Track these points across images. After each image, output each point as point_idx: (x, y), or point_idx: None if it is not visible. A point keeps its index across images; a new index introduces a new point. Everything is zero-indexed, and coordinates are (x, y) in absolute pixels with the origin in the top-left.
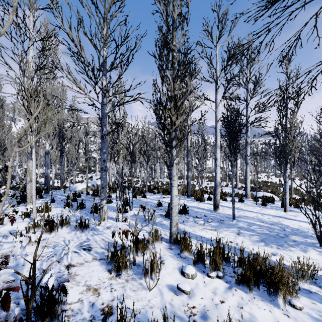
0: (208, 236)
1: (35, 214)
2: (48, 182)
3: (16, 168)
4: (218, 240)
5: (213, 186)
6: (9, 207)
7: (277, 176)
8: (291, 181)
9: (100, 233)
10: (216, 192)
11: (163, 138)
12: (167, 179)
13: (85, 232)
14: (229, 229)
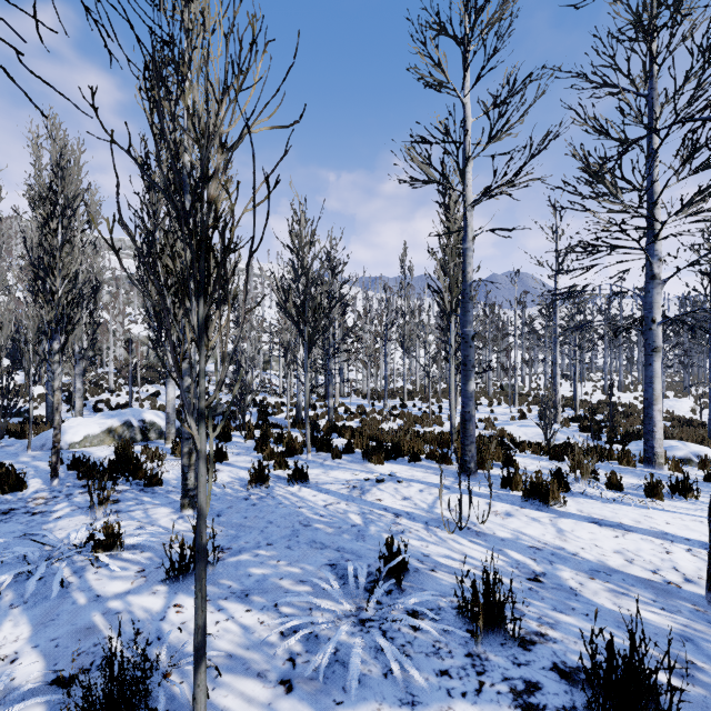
0: None
1: None
2: None
3: None
4: None
5: (490, 419)
6: None
7: (623, 390)
8: (710, 405)
9: None
10: None
11: None
12: (358, 398)
13: None
14: None
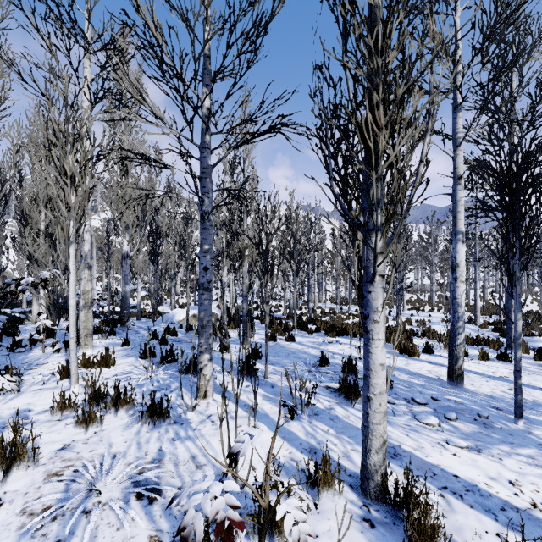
0: (465, 474)
1: (76, 374)
2: (126, 307)
3: (94, 282)
4: (502, 493)
5: (424, 320)
6: (53, 352)
7: None
8: None
9: (192, 436)
10: (456, 342)
11: (343, 206)
12: (332, 303)
13: (161, 428)
14: (516, 451)
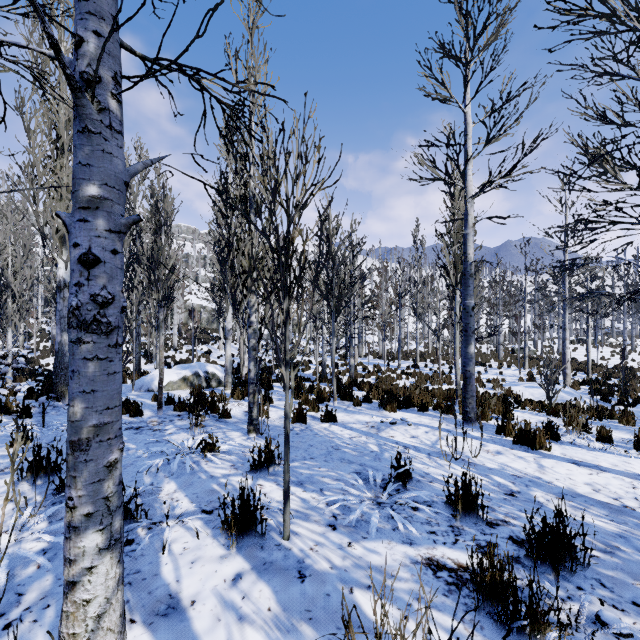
0: None
1: None
2: (63, 368)
3: None
4: None
5: (498, 380)
6: None
7: None
8: None
9: None
10: None
11: None
12: (375, 358)
13: None
14: None
